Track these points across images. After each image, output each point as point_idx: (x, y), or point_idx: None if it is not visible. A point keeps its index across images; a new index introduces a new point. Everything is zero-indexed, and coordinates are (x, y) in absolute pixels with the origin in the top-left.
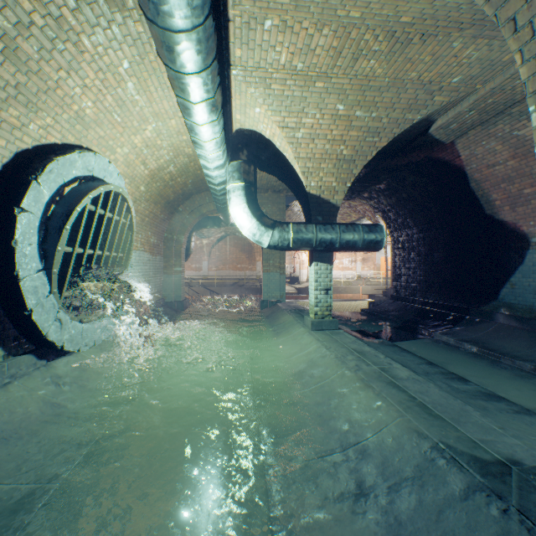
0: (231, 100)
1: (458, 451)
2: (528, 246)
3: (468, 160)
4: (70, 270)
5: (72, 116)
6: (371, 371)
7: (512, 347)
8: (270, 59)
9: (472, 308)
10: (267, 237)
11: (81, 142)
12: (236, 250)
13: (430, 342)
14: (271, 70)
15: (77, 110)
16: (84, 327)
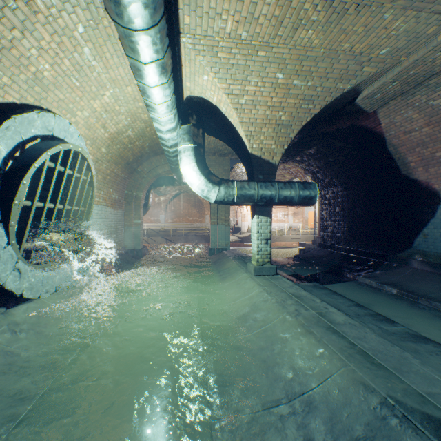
0: (181, 68)
1: (409, 408)
2: (439, 202)
3: (388, 127)
4: (30, 222)
5: (30, 77)
6: (310, 316)
7: (427, 289)
8: (217, 27)
9: (390, 255)
10: (214, 193)
11: (41, 104)
12: (188, 206)
13: (355, 284)
14: (218, 39)
15: (34, 72)
16: (44, 276)
